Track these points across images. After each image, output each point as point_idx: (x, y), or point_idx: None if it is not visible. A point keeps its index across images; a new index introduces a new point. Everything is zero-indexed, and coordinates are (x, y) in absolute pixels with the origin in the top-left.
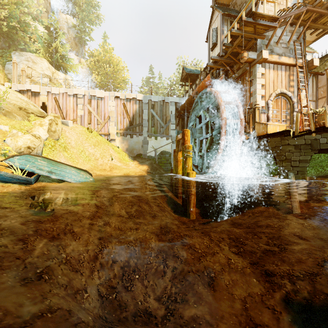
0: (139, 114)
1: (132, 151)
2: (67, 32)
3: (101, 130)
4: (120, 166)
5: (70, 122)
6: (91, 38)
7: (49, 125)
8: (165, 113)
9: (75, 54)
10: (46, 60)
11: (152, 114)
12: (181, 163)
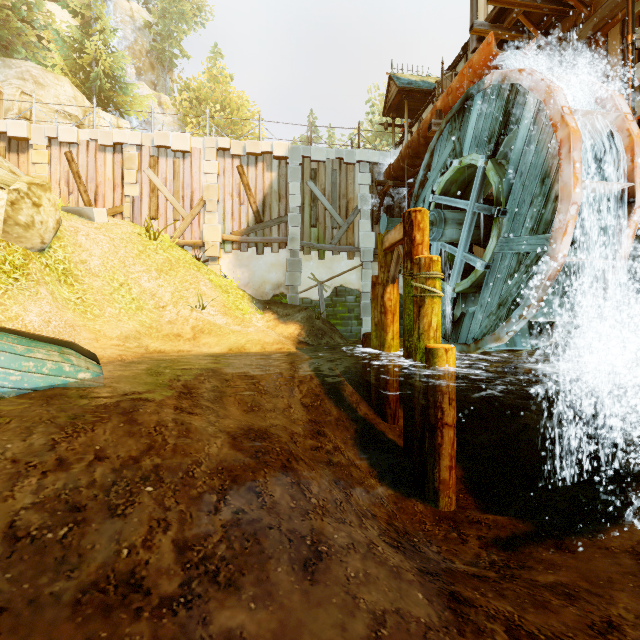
0: (280, 193)
1: (261, 287)
2: (132, 37)
3: (183, 234)
4: (222, 325)
5: (100, 211)
6: (184, 53)
7: (9, 207)
8: (344, 191)
9: (149, 85)
10: (69, 81)
11: (312, 194)
12: (395, 317)
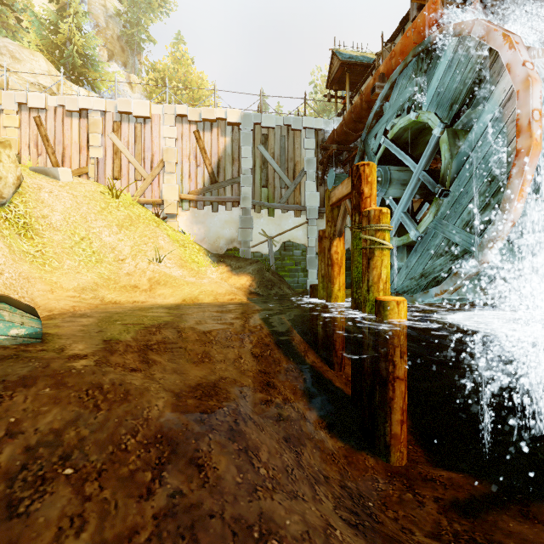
0: (233, 156)
1: (216, 242)
2: (105, 24)
3: (143, 193)
4: (177, 277)
5: (65, 170)
6: (151, 38)
7: None
8: (292, 155)
9: (120, 66)
10: (43, 57)
11: (262, 157)
12: (341, 269)
